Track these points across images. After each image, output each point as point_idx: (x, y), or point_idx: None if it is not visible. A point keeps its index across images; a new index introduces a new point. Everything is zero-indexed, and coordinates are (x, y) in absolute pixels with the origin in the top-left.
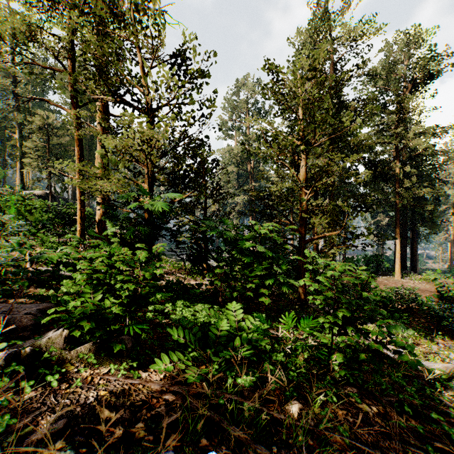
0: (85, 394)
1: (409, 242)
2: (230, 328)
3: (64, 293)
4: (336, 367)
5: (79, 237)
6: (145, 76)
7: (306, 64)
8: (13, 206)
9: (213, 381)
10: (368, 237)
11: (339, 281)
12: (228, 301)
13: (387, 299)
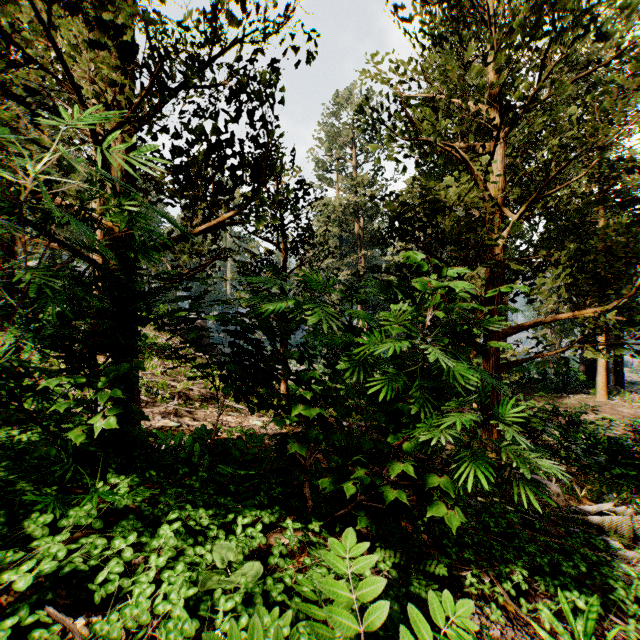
0: None
1: None
2: None
3: None
4: None
5: None
6: None
7: None
8: None
9: None
10: None
11: None
12: None
13: (624, 445)
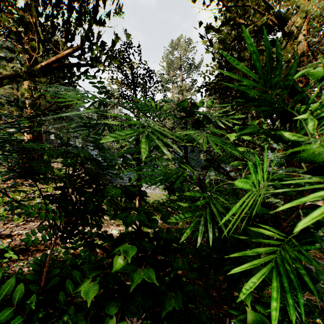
0: None
1: None
2: None
3: None
4: None
5: None
6: None
7: None
8: None
9: None
10: None
11: None
12: None
13: None
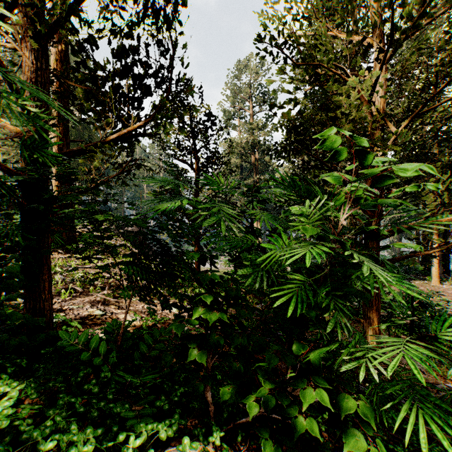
0: None
1: None
2: None
3: None
4: None
5: None
6: None
7: None
8: None
9: None
10: None
11: None
12: None
13: None
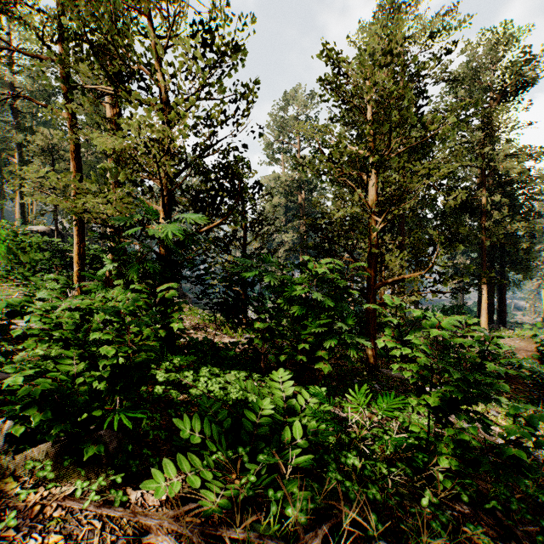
0: (20, 541)
1: (495, 290)
2: (276, 409)
3: (40, 356)
4: (438, 473)
5: (66, 279)
6: (160, 60)
7: (378, 48)
8: (3, 243)
9: (247, 504)
10: (464, 279)
11: (447, 342)
12: (273, 366)
13: None
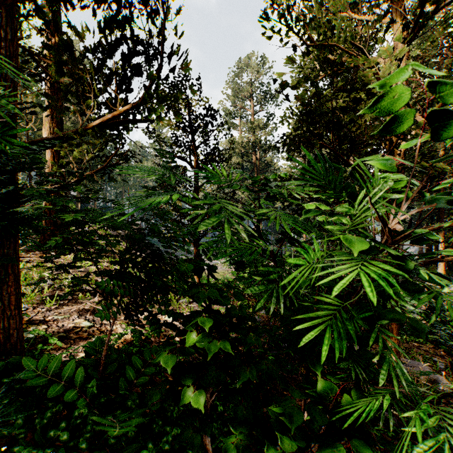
0: None
1: None
2: None
3: None
4: None
5: None
6: None
7: None
8: None
9: None
10: None
11: None
12: None
13: None
